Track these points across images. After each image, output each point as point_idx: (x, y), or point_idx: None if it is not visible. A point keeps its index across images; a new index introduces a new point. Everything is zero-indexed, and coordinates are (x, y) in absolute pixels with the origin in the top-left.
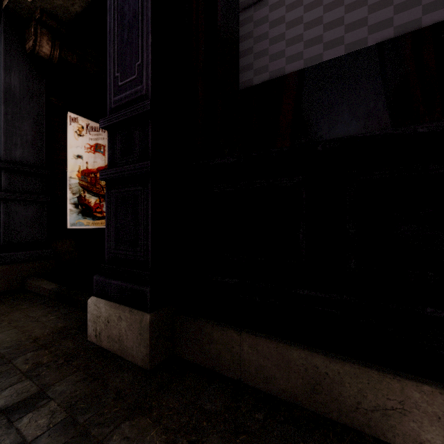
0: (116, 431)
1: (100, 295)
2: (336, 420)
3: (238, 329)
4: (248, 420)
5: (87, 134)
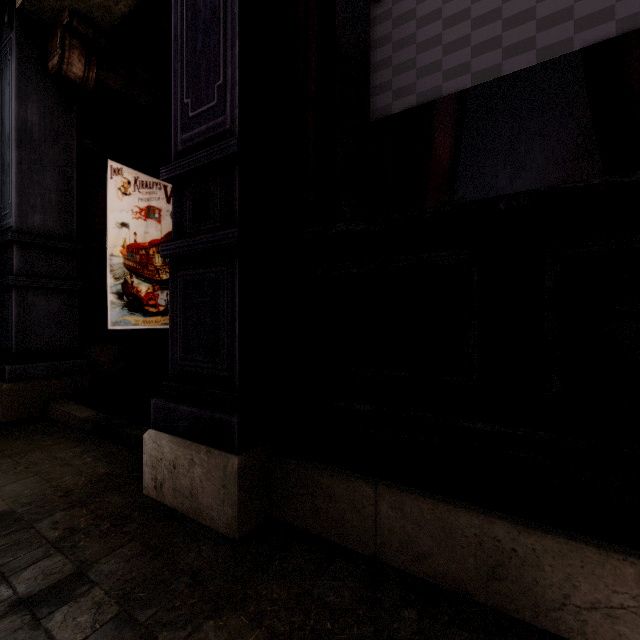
0: (195, 635)
1: (161, 427)
2: (529, 622)
3: (373, 481)
4: (395, 621)
5: (136, 193)
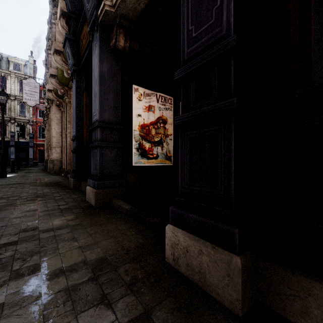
0: None
1: (176, 224)
2: None
3: None
4: None
5: (144, 99)
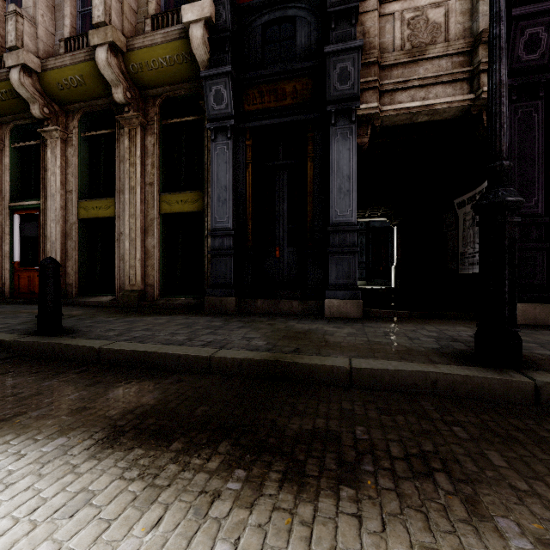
0: None
1: None
2: None
3: None
4: None
5: None
